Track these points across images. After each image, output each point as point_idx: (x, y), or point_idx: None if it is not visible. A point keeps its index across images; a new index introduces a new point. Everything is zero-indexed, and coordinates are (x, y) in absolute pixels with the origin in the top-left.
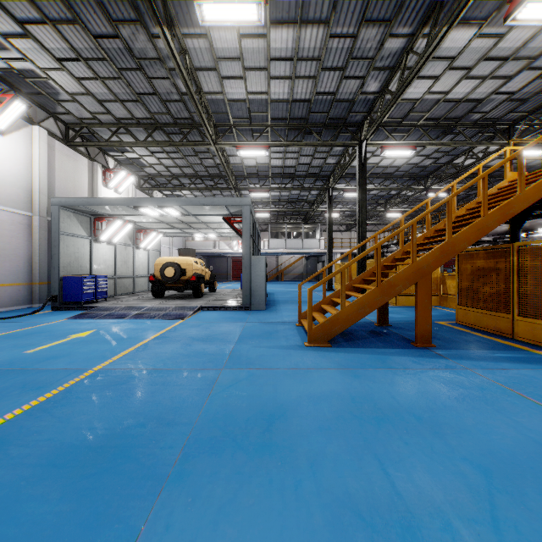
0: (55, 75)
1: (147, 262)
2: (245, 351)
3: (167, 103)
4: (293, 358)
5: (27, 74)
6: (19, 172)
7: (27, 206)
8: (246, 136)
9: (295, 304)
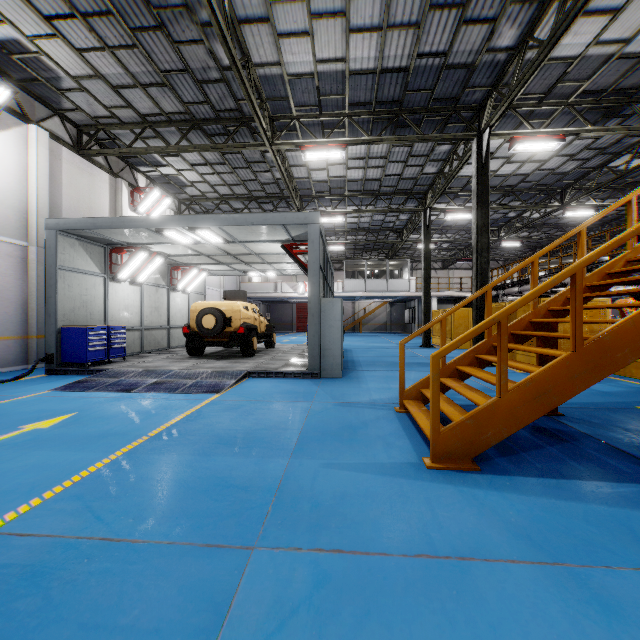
0: (49, 48)
1: (187, 308)
2: (308, 481)
3: (204, 86)
4: (411, 510)
5: (12, 48)
6: (7, 186)
7: (20, 232)
8: (315, 135)
9: (385, 368)
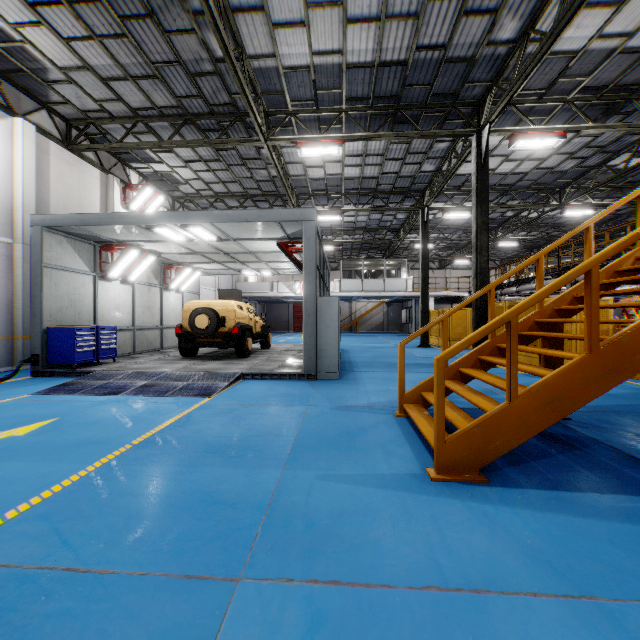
0: (34, 37)
1: (181, 308)
2: (302, 496)
3: (197, 79)
4: (416, 530)
5: None
6: None
7: (5, 229)
8: (311, 131)
9: (383, 369)
